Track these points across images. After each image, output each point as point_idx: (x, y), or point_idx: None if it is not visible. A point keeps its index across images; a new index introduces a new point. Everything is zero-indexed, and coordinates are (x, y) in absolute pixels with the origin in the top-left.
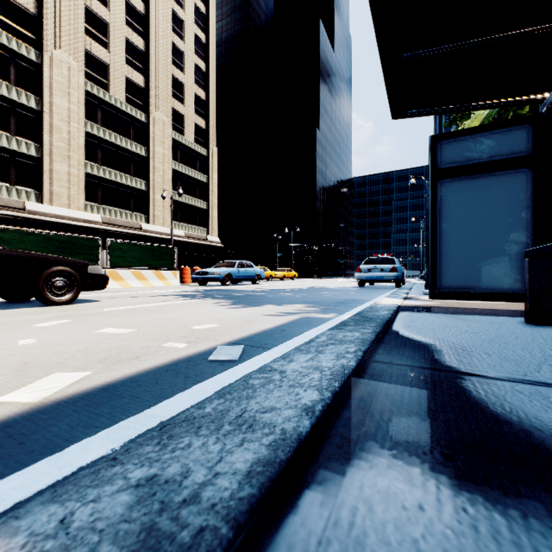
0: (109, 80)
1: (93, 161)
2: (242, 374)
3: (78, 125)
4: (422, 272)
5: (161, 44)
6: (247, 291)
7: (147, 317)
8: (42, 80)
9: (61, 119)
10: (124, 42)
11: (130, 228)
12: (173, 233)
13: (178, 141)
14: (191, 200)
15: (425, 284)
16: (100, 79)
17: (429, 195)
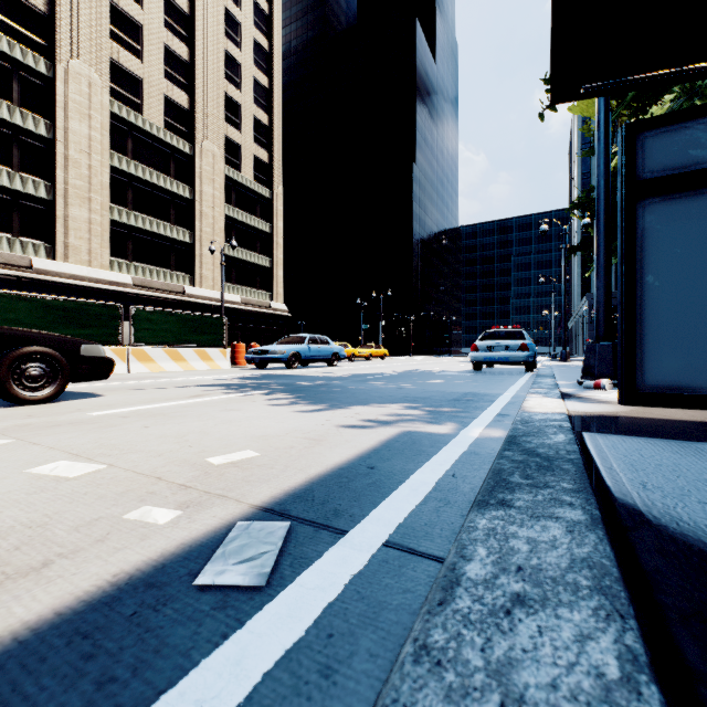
0: (143, 99)
1: (122, 205)
2: (261, 668)
3: (102, 158)
4: (554, 349)
5: (211, 52)
6: (320, 377)
7: (148, 432)
8: (55, 99)
9: (79, 150)
10: (162, 50)
11: (170, 292)
12: (226, 298)
13: (233, 178)
14: (250, 256)
15: (583, 371)
16: (131, 98)
17: (623, 226)
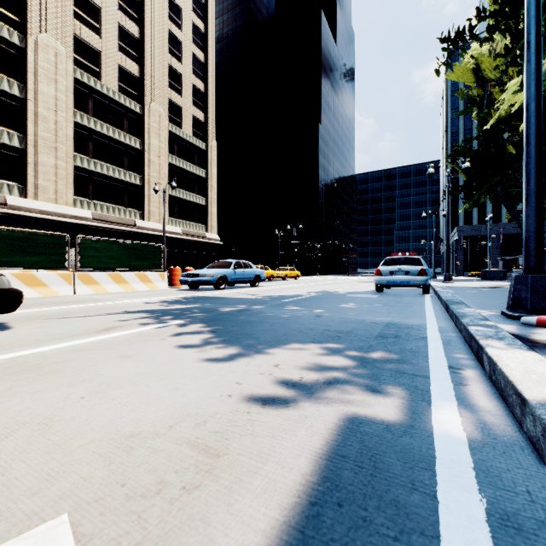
0: (101, 68)
1: (83, 154)
2: None
3: (67, 115)
4: (434, 271)
5: (157, 31)
6: (242, 300)
7: None
8: (26, 66)
9: (47, 108)
10: (117, 28)
11: (123, 224)
12: (170, 230)
13: (176, 133)
14: (189, 196)
15: (512, 303)
16: (91, 67)
17: None
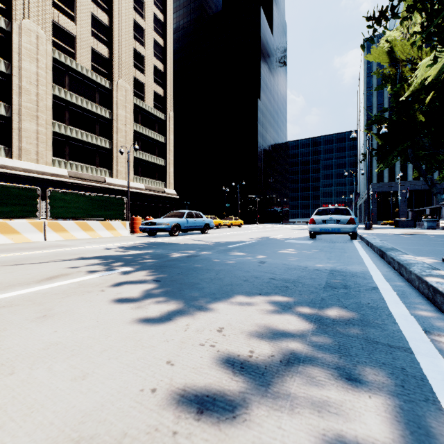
0: (76, 50)
1: (61, 121)
2: None
3: (46, 88)
4: None
5: (124, 20)
6: (192, 246)
7: None
8: (11, 46)
9: (30, 82)
10: (90, 17)
11: (95, 181)
12: (134, 186)
13: (139, 105)
14: (151, 158)
15: None
16: (67, 49)
17: None
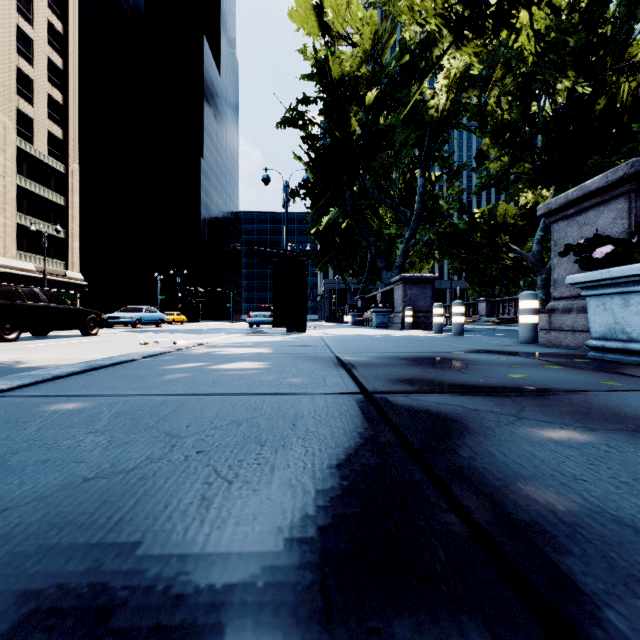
0: None
1: None
2: None
3: None
4: None
5: (1, 25)
6: (174, 330)
7: (171, 336)
8: None
9: None
10: None
11: None
12: (20, 266)
13: (26, 150)
14: (44, 226)
15: None
16: None
17: None
